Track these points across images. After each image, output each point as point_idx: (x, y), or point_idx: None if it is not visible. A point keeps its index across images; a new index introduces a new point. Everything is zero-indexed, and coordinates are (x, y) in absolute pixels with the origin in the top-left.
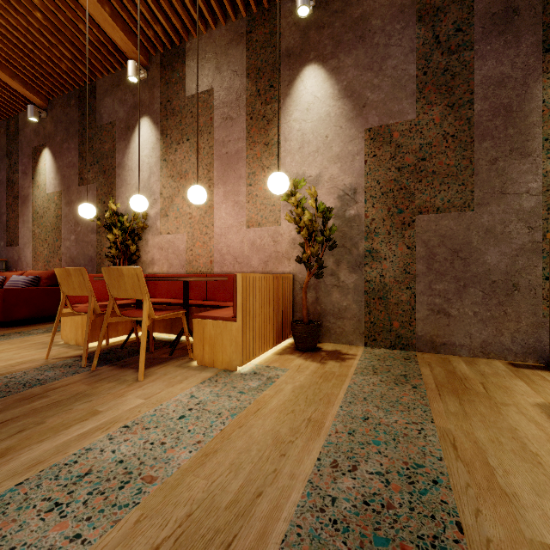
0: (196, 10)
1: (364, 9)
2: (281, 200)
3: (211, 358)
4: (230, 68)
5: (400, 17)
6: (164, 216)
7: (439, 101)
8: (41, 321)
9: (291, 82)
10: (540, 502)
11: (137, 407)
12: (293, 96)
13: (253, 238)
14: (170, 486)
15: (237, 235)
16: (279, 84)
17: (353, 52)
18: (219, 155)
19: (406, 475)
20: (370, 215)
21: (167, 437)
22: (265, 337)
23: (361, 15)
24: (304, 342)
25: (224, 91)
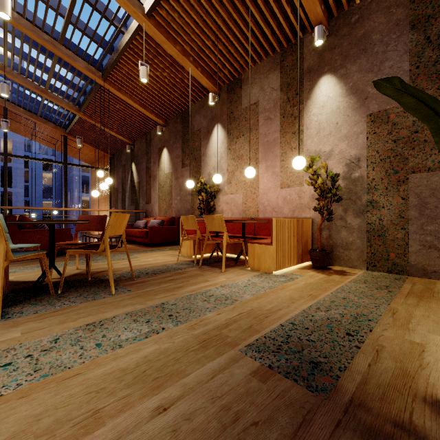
0: (248, 56)
1: (366, 29)
2: (302, 171)
3: (258, 266)
4: (270, 86)
5: (395, 29)
6: (229, 183)
7: (430, 86)
8: (165, 245)
9: (311, 89)
10: (427, 334)
11: (224, 281)
12: (312, 99)
13: (285, 195)
14: (244, 302)
15: (274, 193)
16: (302, 92)
17: (357, 61)
18: (262, 143)
19: (355, 316)
20: (371, 176)
21: (240, 291)
22: (291, 257)
23: (363, 33)
24: (318, 263)
25: (266, 102)
